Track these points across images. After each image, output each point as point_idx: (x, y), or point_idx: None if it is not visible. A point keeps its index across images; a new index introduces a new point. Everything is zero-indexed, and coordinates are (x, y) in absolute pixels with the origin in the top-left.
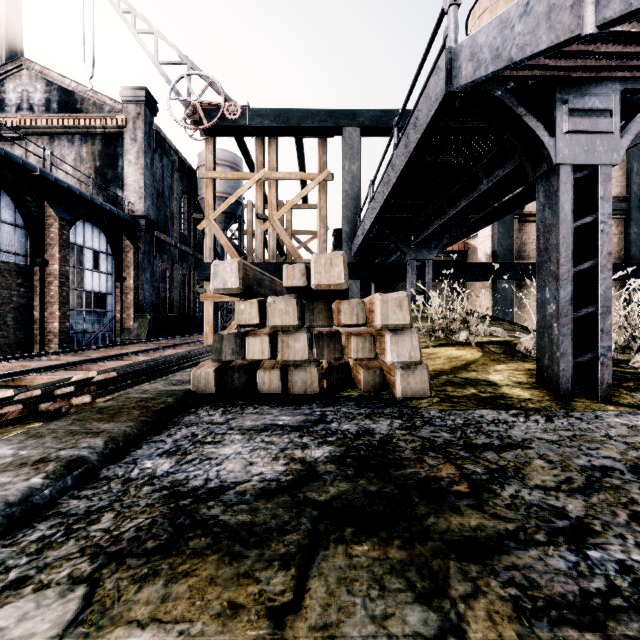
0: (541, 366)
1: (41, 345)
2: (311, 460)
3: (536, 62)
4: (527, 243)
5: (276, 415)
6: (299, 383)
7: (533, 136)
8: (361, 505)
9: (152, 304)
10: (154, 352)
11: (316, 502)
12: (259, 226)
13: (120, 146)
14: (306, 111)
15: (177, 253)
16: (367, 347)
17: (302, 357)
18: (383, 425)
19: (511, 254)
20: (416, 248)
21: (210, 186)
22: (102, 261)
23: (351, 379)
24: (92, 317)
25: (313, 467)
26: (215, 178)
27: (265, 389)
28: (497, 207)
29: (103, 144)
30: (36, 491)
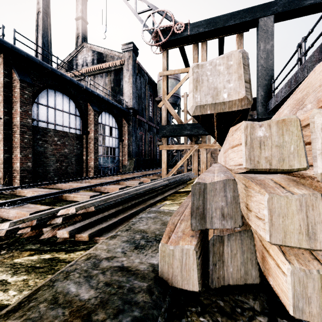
0: None
1: (86, 173)
2: None
3: None
4: None
5: None
6: None
7: None
8: None
9: (136, 153)
10: (135, 179)
11: None
12: None
13: (121, 75)
14: (229, 14)
15: (147, 126)
16: None
17: None
18: None
19: None
20: None
21: (165, 80)
22: (113, 131)
23: None
24: (109, 159)
25: None
26: (168, 74)
27: (310, 311)
28: None
29: (114, 75)
30: None
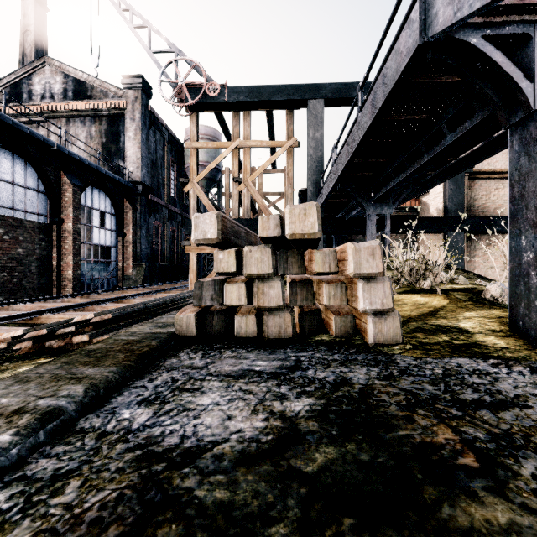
0: (515, 314)
1: (58, 289)
2: (291, 415)
3: (521, 0)
4: (476, 198)
5: (253, 360)
6: (273, 328)
7: (510, 83)
8: (355, 482)
9: (147, 255)
10: (148, 295)
11: (302, 475)
12: (235, 188)
13: (121, 125)
14: (276, 87)
15: (167, 213)
16: (339, 294)
17: (276, 303)
18: (360, 374)
19: (462, 208)
20: (376, 203)
21: (194, 154)
22: (107, 220)
23: (322, 324)
24: (99, 266)
25: (294, 424)
26: (198, 147)
27: (242, 333)
28: (454, 164)
29: (108, 124)
30: (2, 451)
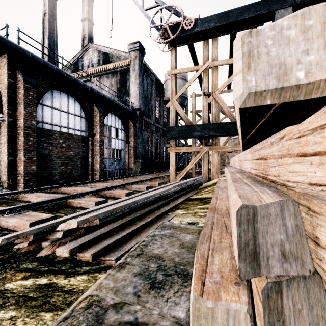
0: None
1: (92, 176)
2: None
3: None
4: None
5: None
6: None
7: None
8: None
9: (142, 155)
10: (142, 182)
11: None
12: (205, 100)
13: (128, 75)
14: (243, 7)
15: (154, 128)
16: None
17: None
18: None
19: None
20: None
21: (173, 79)
22: (119, 133)
23: None
24: (115, 162)
25: None
26: (176, 73)
27: None
28: None
29: (120, 76)
30: None
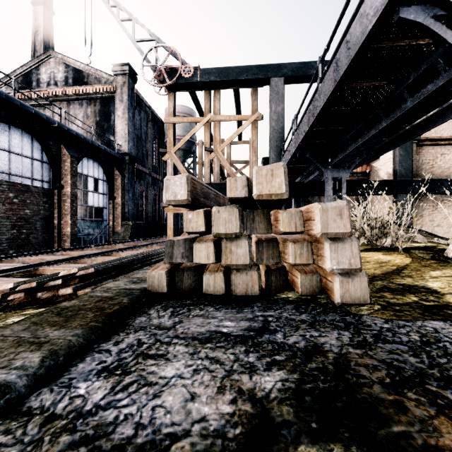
0: None
1: (59, 243)
2: (262, 396)
3: None
4: (424, 163)
5: (220, 319)
6: (241, 285)
7: None
8: None
9: (133, 215)
10: (132, 249)
11: None
12: (207, 156)
13: (112, 106)
14: (242, 67)
15: (150, 179)
16: (304, 253)
17: (243, 262)
18: (331, 339)
19: (410, 172)
20: (333, 168)
21: (171, 128)
22: (100, 185)
23: (288, 281)
24: (93, 224)
25: (266, 410)
26: (175, 122)
27: (210, 290)
28: (408, 130)
29: (101, 105)
30: None
